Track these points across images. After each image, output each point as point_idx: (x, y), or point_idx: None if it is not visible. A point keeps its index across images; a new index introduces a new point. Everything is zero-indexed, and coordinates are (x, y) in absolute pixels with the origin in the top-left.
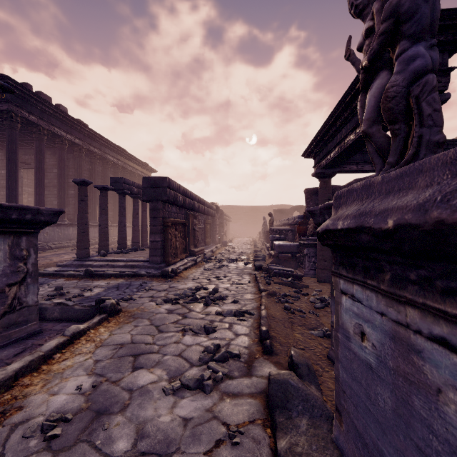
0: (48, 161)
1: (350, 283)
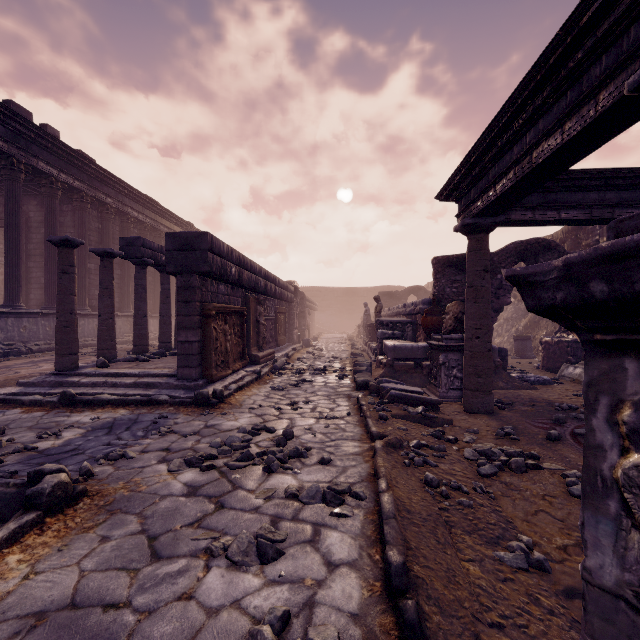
0: (33, 216)
1: None
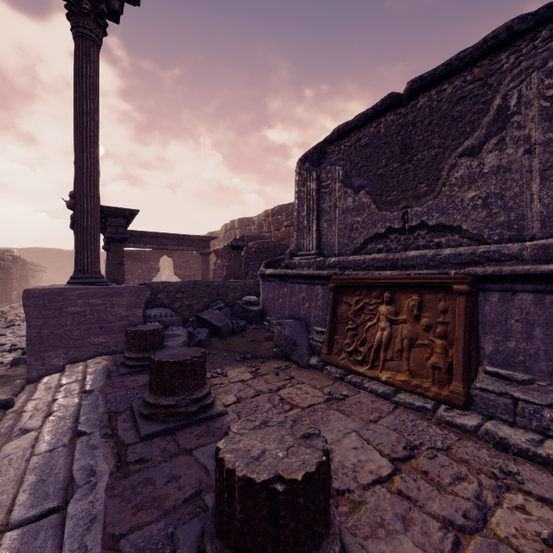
0: None
1: None
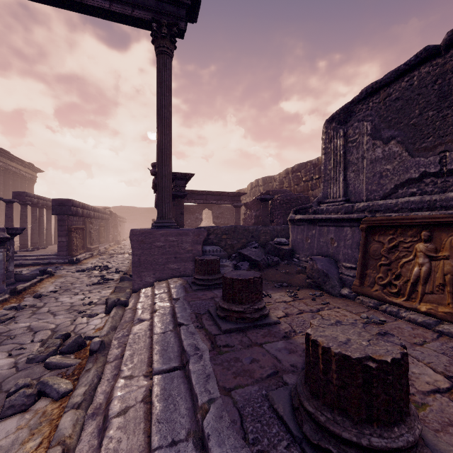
0: None
1: None
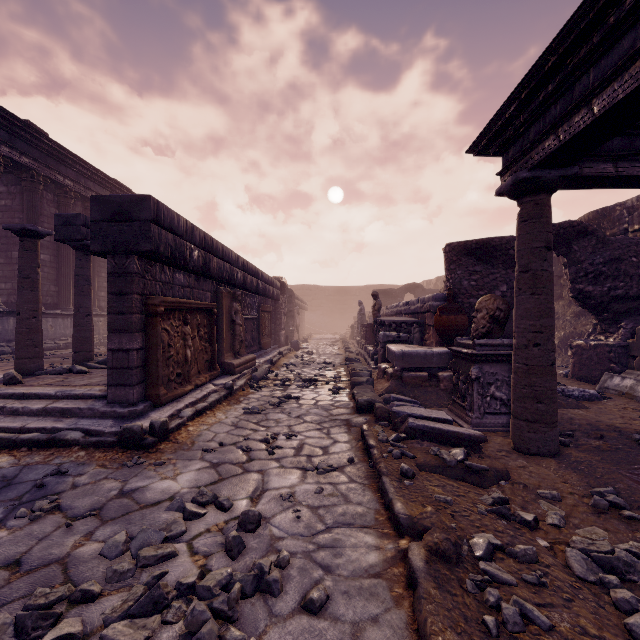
0: None
1: None
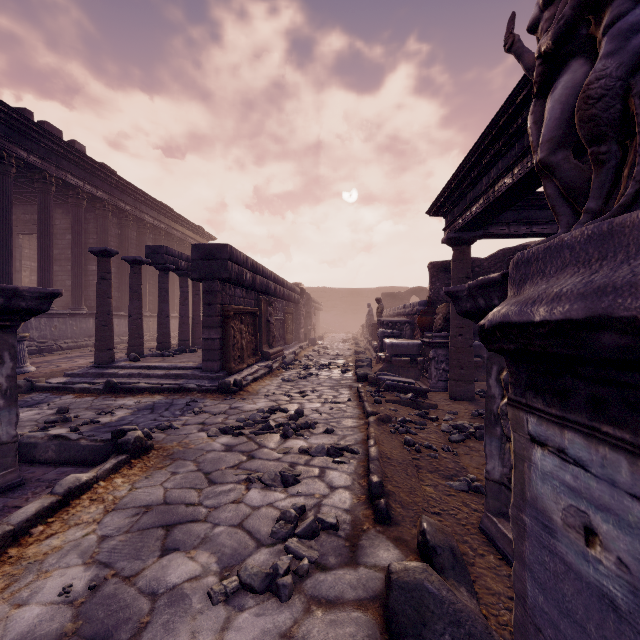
0: (59, 223)
1: (554, 426)
